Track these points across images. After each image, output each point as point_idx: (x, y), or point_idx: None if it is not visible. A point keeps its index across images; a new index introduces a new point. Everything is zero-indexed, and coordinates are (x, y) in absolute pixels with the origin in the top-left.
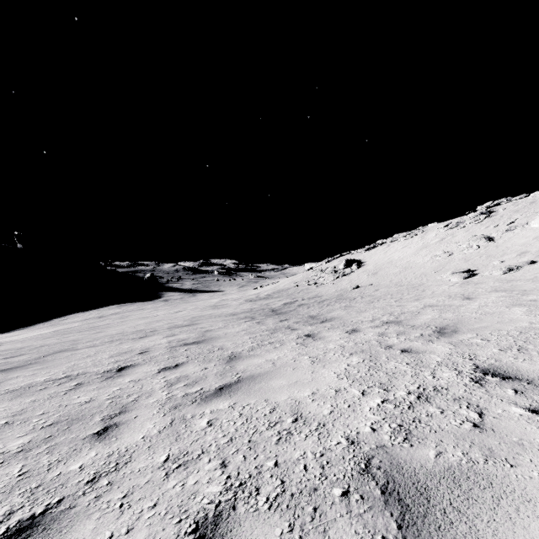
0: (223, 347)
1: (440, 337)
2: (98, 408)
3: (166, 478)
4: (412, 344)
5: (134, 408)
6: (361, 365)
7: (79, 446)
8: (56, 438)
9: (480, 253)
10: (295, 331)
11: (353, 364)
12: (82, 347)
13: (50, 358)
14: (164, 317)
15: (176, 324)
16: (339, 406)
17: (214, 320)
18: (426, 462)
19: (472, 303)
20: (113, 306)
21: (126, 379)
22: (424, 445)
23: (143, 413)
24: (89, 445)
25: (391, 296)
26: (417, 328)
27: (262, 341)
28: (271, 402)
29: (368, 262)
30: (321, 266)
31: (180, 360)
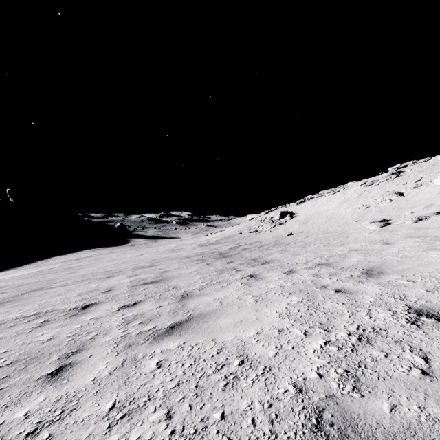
0: (177, 286)
1: (368, 278)
2: (57, 346)
3: (108, 432)
4: (344, 285)
5: (90, 347)
6: (300, 304)
7: (30, 389)
8: (11, 379)
9: (393, 206)
10: (239, 272)
11: (293, 303)
12: (56, 286)
13: (26, 296)
14: (129, 260)
15: (138, 266)
16: (284, 347)
17: (171, 262)
18: (382, 418)
19: (391, 248)
20: (88, 250)
21: (88, 316)
22: (376, 395)
23: (98, 351)
24: (40, 387)
25: (320, 242)
26: (346, 270)
27: (211, 281)
28: (218, 342)
29: (299, 213)
30: (260, 217)
31: (139, 299)
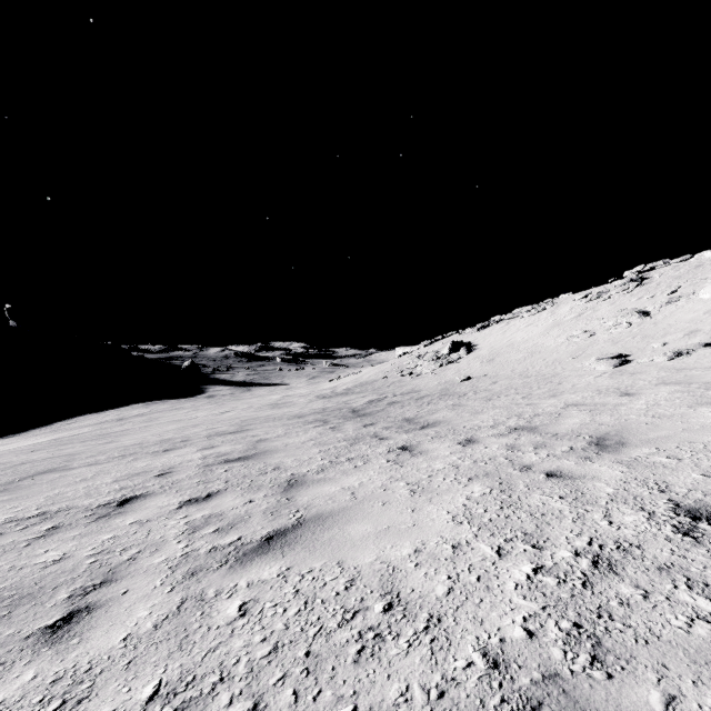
0: (281, 466)
1: (600, 452)
2: (69, 573)
3: None
4: (560, 464)
5: (126, 575)
6: (488, 498)
7: (12, 656)
8: None
9: (633, 333)
10: (384, 441)
11: (475, 496)
12: (79, 465)
13: (28, 482)
14: (204, 421)
15: (218, 431)
16: (462, 578)
17: (272, 424)
18: None
19: (635, 401)
20: (138, 405)
21: (128, 519)
22: (635, 675)
23: (139, 584)
24: (30, 653)
25: (515, 391)
26: (562, 438)
27: (337, 456)
28: (348, 568)
29: (481, 345)
30: (418, 351)
31: (215, 487)
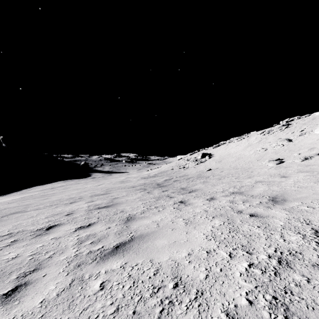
0: (124, 210)
1: (275, 204)
2: (19, 264)
3: None
4: (256, 210)
5: (46, 266)
6: (223, 227)
7: None
8: None
9: (284, 149)
10: (172, 198)
11: (216, 226)
12: (30, 210)
13: (5, 218)
14: (89, 189)
15: (96, 193)
16: (213, 269)
17: (120, 191)
18: None
19: (288, 180)
20: (60, 182)
21: (50, 236)
22: None
23: (52, 271)
24: None
25: (231, 175)
26: (255, 197)
27: (150, 206)
28: (155, 263)
29: (215, 154)
30: (187, 157)
31: (92, 221)
